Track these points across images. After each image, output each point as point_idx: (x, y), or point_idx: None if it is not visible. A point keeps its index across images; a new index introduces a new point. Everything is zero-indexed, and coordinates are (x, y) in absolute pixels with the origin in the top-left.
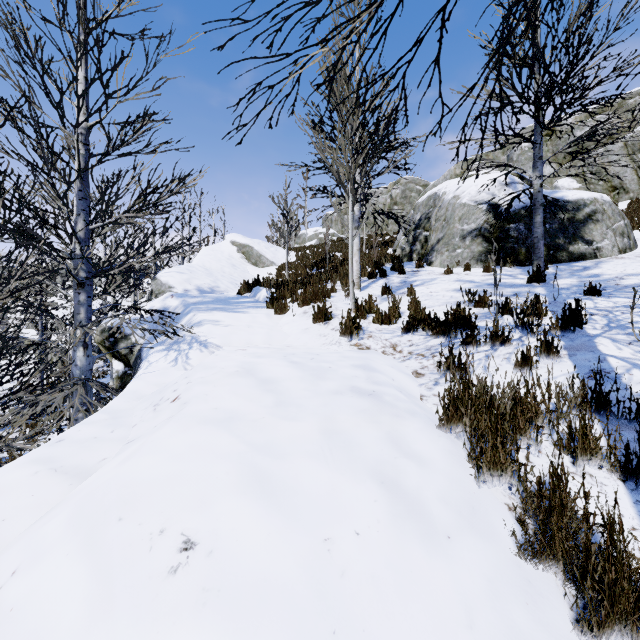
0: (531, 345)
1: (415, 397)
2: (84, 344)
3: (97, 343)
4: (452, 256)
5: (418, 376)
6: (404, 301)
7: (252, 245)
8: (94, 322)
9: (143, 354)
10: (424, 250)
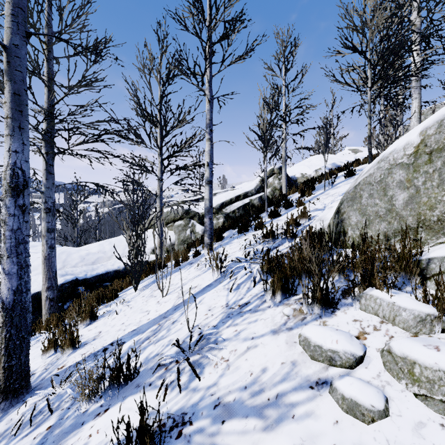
0: None
1: None
2: None
3: None
4: None
5: None
6: None
7: (358, 149)
8: None
9: None
10: None
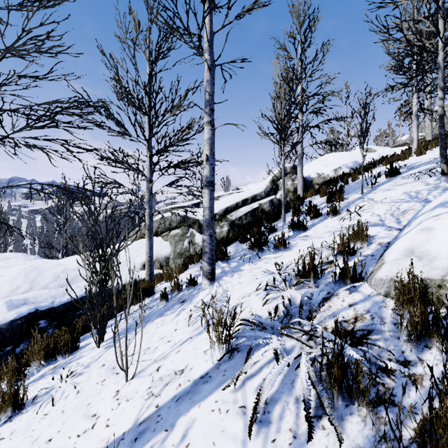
0: None
1: None
2: None
3: None
4: None
5: None
6: None
7: (371, 147)
8: None
9: None
10: None
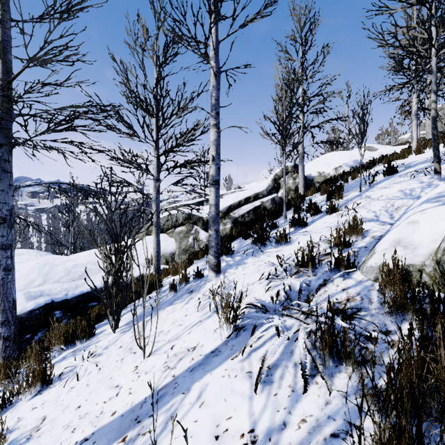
0: None
1: None
2: None
3: None
4: None
5: None
6: None
7: (372, 146)
8: None
9: None
10: None
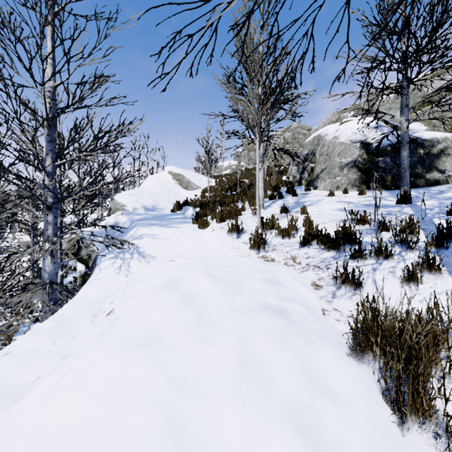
0: (411, 260)
1: (318, 312)
2: (51, 254)
3: (66, 250)
4: (333, 182)
5: (317, 288)
6: (298, 218)
7: (183, 174)
8: (58, 237)
9: (97, 260)
10: (310, 177)
